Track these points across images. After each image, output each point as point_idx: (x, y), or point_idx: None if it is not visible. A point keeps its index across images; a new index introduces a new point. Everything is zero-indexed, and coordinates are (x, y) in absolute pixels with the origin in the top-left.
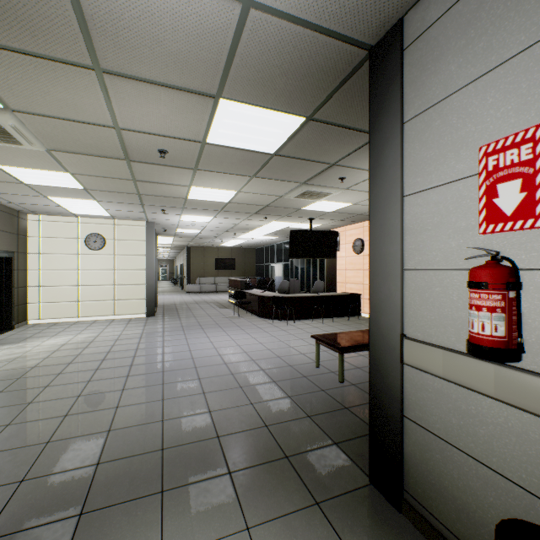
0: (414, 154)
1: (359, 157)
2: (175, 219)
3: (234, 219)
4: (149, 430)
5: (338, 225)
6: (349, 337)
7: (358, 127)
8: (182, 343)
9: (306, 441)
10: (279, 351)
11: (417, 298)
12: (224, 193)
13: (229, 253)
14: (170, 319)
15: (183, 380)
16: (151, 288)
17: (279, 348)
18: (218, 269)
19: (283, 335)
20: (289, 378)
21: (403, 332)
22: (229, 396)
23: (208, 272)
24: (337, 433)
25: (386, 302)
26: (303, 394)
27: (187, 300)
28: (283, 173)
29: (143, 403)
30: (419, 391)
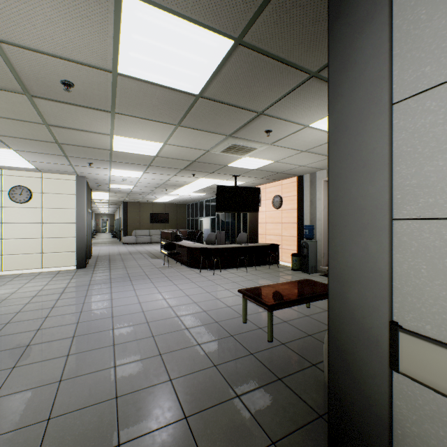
0: (417, 30)
1: (287, 104)
2: (106, 174)
3: (164, 175)
4: (23, 441)
5: (260, 183)
6: (277, 292)
7: (292, 61)
8: (105, 298)
9: (236, 443)
10: (205, 304)
11: (423, 265)
12: (149, 145)
13: (163, 208)
14: (100, 271)
15: (94, 349)
16: (81, 241)
17: (206, 301)
18: (153, 222)
19: (210, 285)
20: (215, 338)
21: (392, 318)
22: (144, 369)
23: (144, 225)
24: (273, 423)
25: (359, 269)
26: (230, 361)
27: (122, 251)
28: (209, 122)
29: (31, 389)
30: (429, 421)
